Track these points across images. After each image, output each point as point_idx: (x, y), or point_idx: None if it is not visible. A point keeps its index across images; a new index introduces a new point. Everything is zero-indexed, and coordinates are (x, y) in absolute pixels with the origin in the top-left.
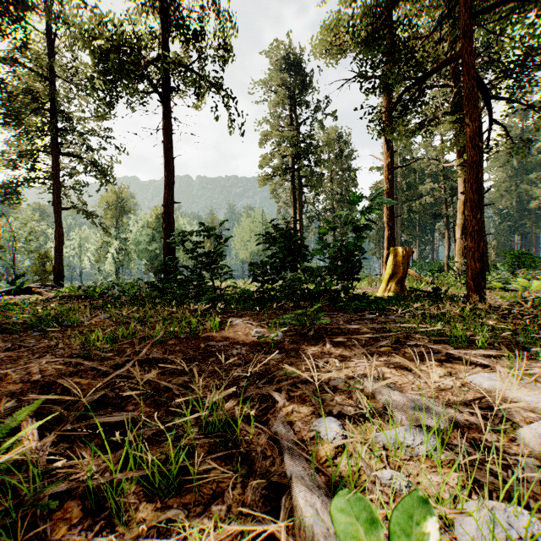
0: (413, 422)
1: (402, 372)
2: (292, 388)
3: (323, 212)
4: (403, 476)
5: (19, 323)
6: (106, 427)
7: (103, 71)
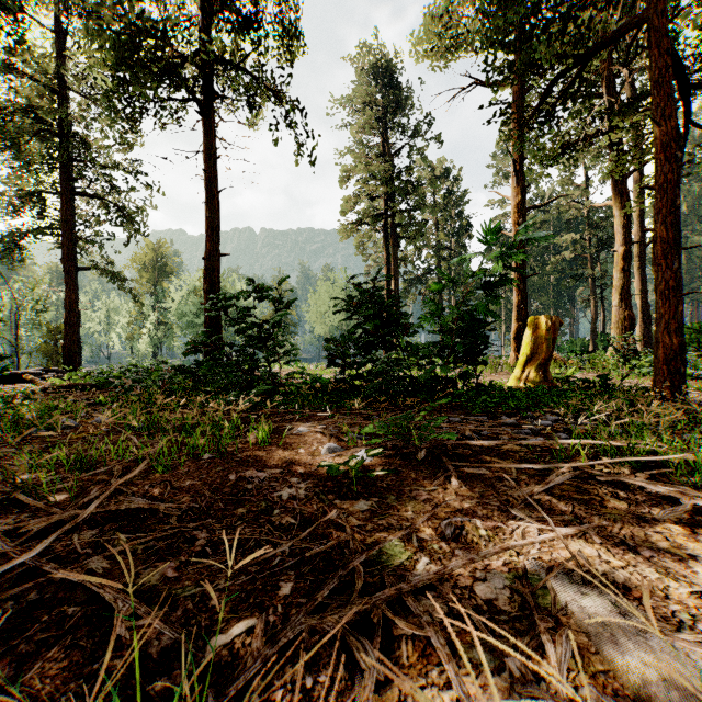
0: None
1: (623, 555)
2: (394, 616)
3: (426, 273)
4: None
5: None
6: None
7: (112, 60)
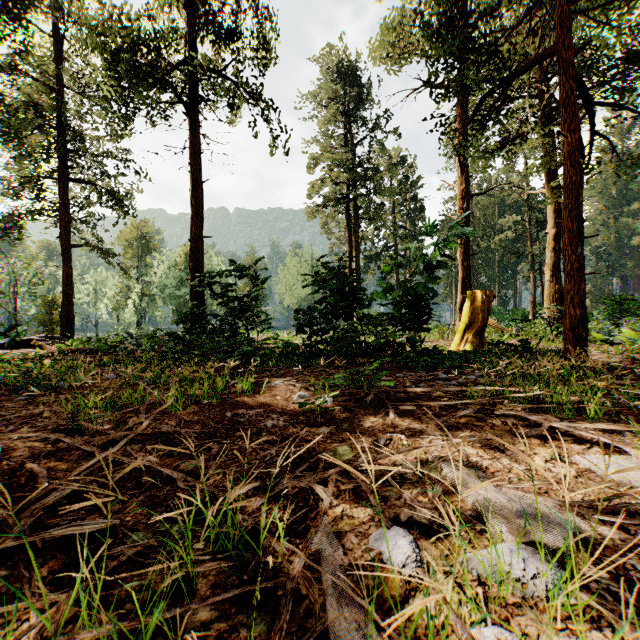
0: (520, 536)
1: (493, 453)
2: (342, 479)
3: (384, 250)
4: (516, 639)
5: (2, 384)
6: (73, 540)
7: (114, 74)
